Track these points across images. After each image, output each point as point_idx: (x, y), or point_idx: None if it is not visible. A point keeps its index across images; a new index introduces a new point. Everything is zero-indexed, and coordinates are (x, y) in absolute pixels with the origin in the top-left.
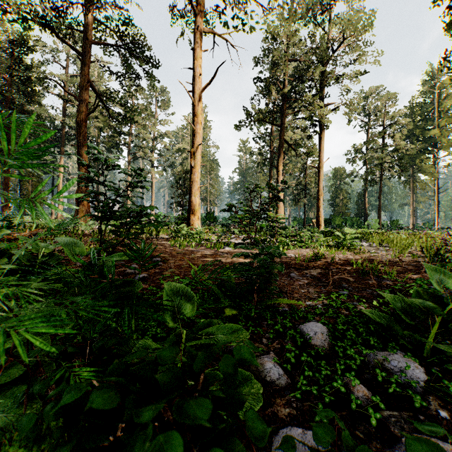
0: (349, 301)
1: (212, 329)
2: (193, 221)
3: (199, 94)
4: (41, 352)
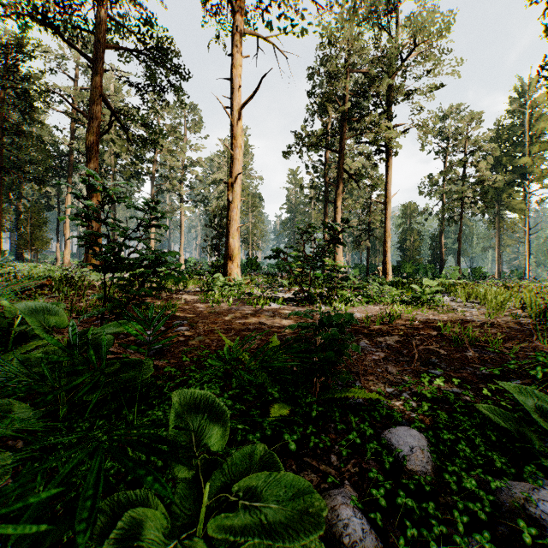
0: (447, 387)
1: (254, 480)
2: (231, 269)
3: (238, 111)
4: None
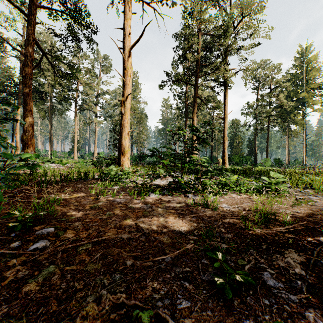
0: None
1: None
2: (123, 161)
3: (128, 50)
4: None
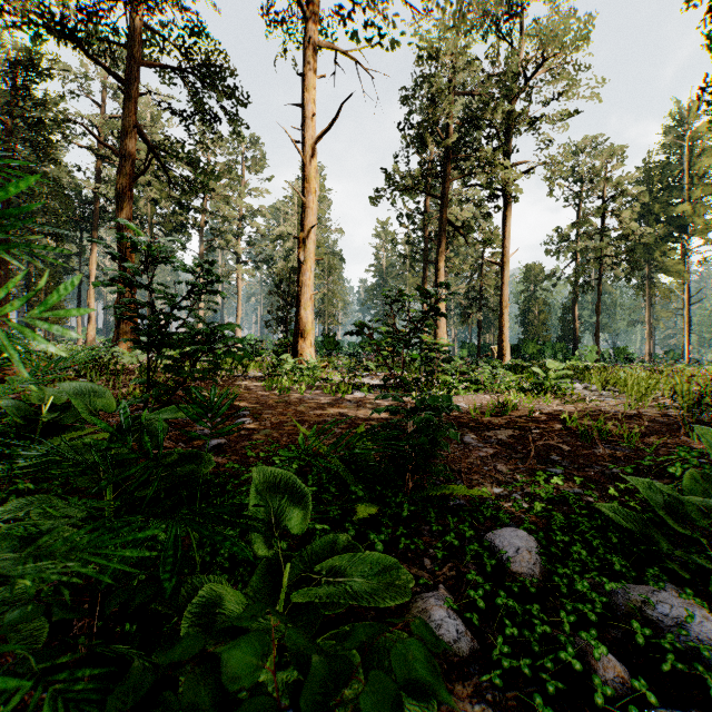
0: (567, 488)
1: (337, 560)
2: (303, 349)
3: (312, 146)
4: (17, 601)
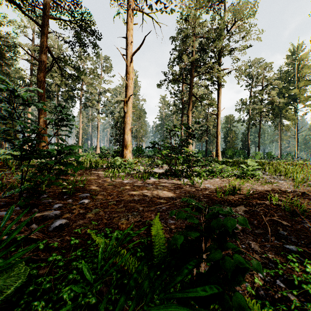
0: None
1: None
2: (126, 154)
3: (130, 57)
4: None
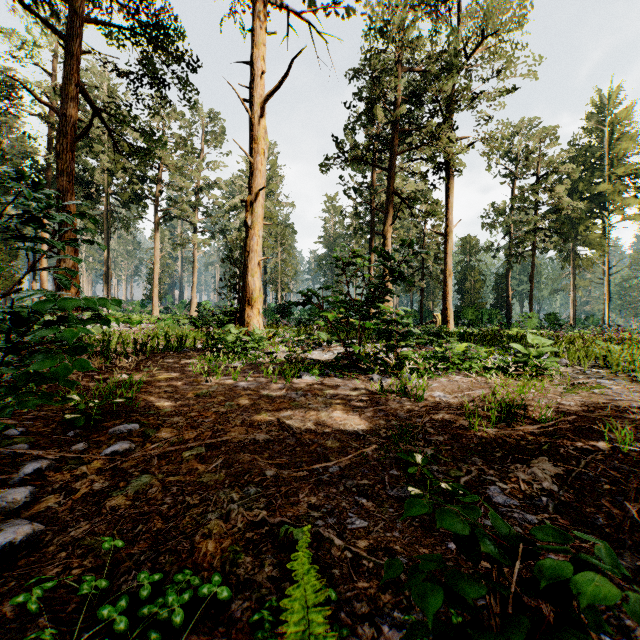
0: None
1: None
2: (250, 317)
3: (260, 105)
4: None
